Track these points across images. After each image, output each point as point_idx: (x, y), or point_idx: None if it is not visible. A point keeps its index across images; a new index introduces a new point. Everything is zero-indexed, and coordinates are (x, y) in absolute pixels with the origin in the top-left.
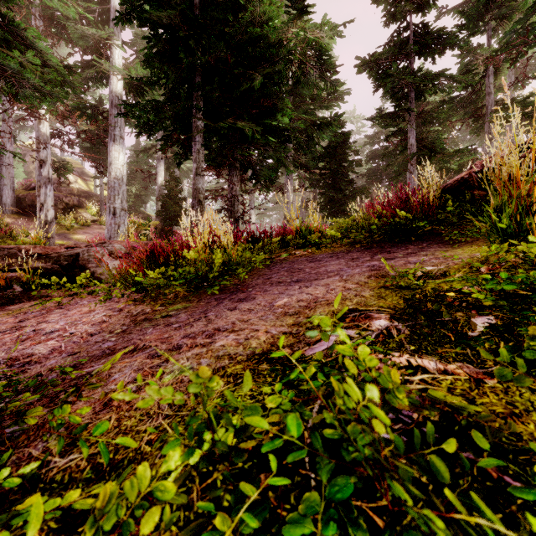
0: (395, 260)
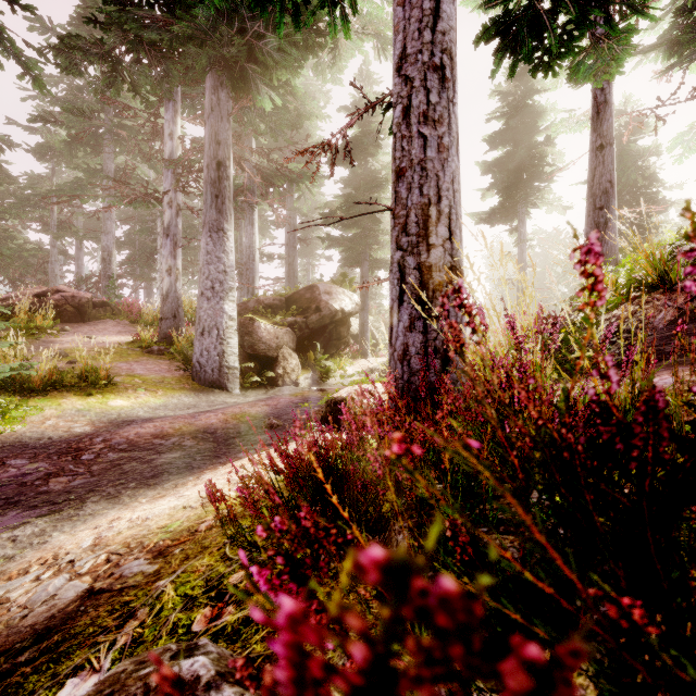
0: None
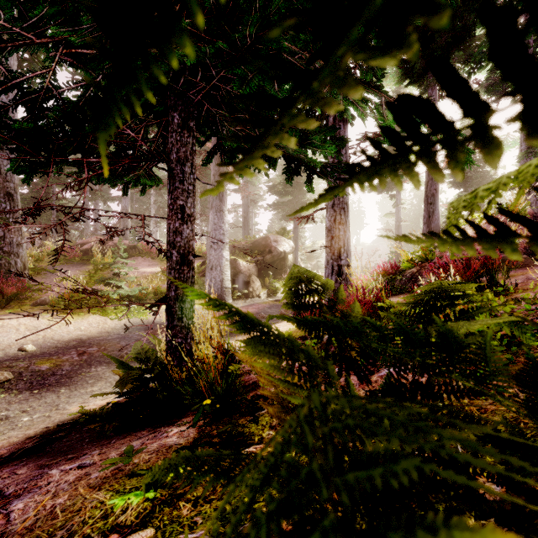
0: (80, 268)
